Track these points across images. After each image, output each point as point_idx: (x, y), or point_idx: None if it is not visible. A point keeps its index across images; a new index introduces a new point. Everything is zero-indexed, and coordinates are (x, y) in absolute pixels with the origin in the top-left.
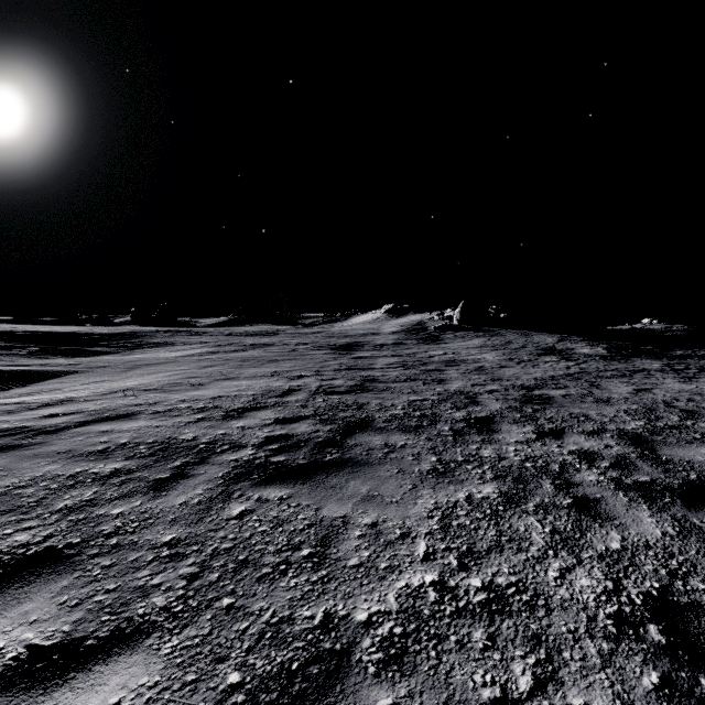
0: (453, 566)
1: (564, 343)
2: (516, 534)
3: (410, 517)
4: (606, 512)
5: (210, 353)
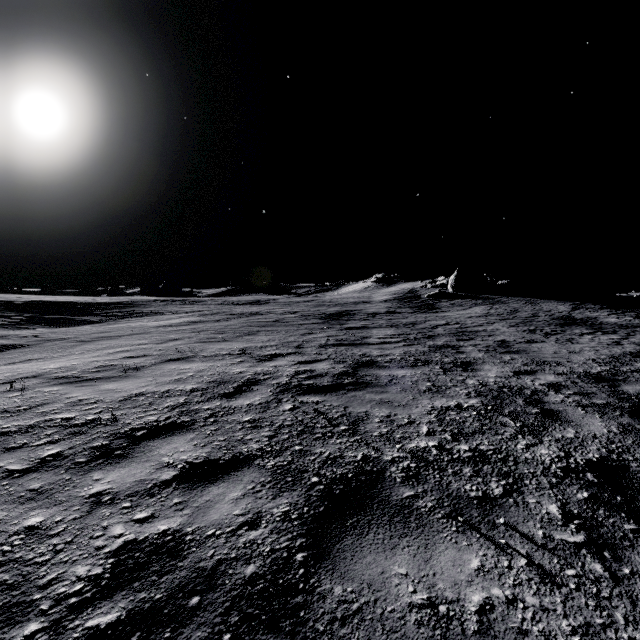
0: None
1: (581, 311)
2: None
3: None
4: None
5: (191, 322)
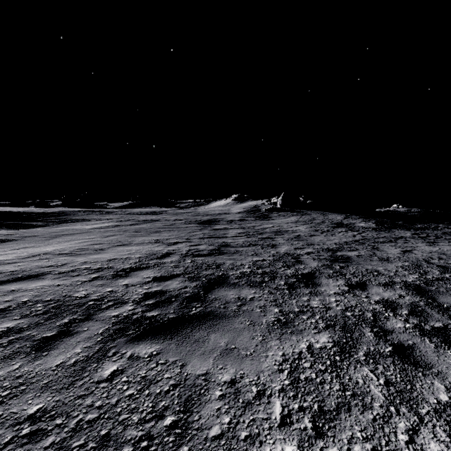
0: (309, 432)
1: (348, 219)
2: (357, 388)
3: (263, 371)
4: (423, 360)
5: (114, 226)
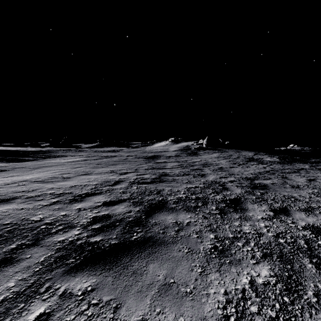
0: None
1: (257, 155)
2: None
3: (206, 318)
4: None
5: (83, 160)
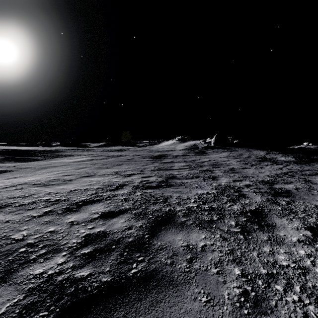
0: None
1: (270, 154)
2: None
3: None
4: None
5: (89, 160)
